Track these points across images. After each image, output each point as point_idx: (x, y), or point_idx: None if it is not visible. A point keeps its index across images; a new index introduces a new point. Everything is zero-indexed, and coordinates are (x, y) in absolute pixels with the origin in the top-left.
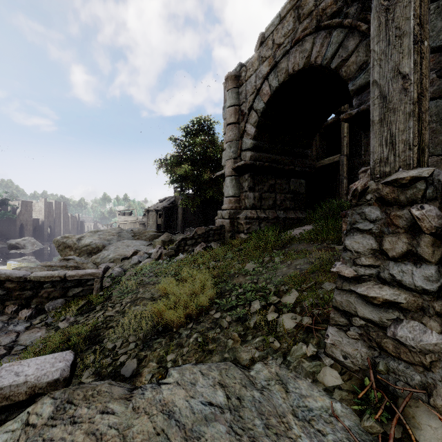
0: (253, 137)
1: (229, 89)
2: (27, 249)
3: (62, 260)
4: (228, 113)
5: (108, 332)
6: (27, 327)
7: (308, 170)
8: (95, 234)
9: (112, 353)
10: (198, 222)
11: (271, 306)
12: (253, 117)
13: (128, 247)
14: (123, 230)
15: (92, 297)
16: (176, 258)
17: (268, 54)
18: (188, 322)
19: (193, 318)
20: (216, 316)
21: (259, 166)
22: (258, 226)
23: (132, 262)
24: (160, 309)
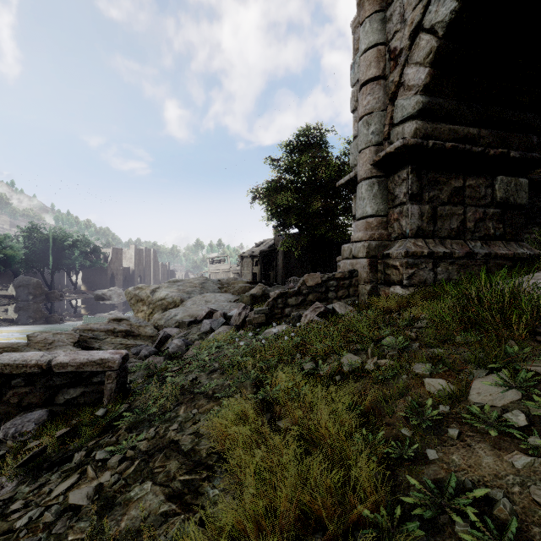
0: (423, 87)
1: (366, 18)
2: (113, 301)
3: (111, 321)
4: (363, 63)
5: None
6: None
7: (537, 157)
8: (174, 285)
9: None
10: (304, 271)
11: None
12: (422, 47)
13: (206, 303)
14: (208, 280)
15: (85, 418)
16: (267, 331)
17: None
18: None
19: None
20: None
21: (433, 148)
22: (431, 272)
23: (202, 329)
24: None
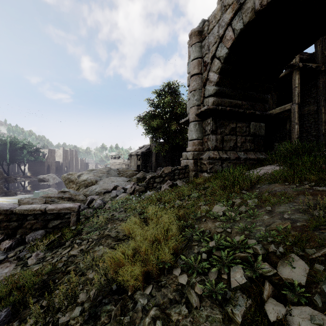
0: (216, 83)
1: (193, 44)
2: (50, 182)
3: (60, 192)
4: (191, 66)
5: (63, 279)
6: (1, 260)
7: (268, 114)
8: (91, 172)
9: (53, 321)
10: (167, 163)
11: (266, 286)
12: (215, 65)
13: (111, 182)
14: (111, 169)
15: (66, 231)
16: (145, 194)
17: (232, 1)
18: (147, 284)
19: (153, 276)
20: (182, 281)
21: (221, 110)
22: (220, 166)
23: (112, 195)
24: (117, 259)
